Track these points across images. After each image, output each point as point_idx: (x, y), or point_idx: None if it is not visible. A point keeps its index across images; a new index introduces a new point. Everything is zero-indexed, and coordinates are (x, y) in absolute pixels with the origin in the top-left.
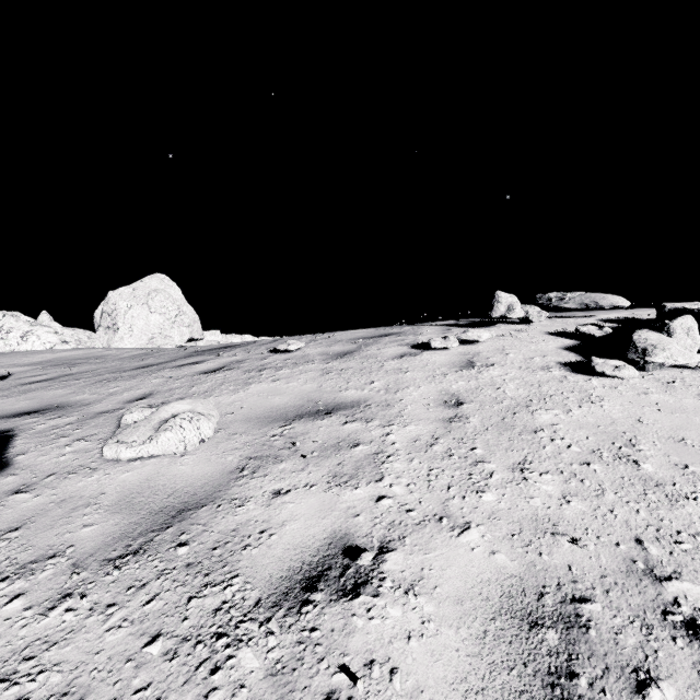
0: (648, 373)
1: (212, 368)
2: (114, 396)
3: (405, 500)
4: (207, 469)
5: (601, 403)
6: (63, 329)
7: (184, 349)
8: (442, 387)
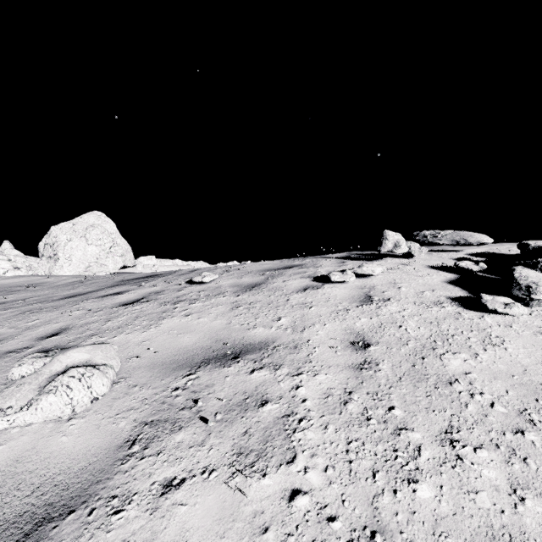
0: (531, 309)
1: (132, 299)
2: (29, 331)
3: (324, 498)
4: (91, 443)
5: (504, 345)
6: (16, 257)
7: (113, 277)
8: (346, 325)
